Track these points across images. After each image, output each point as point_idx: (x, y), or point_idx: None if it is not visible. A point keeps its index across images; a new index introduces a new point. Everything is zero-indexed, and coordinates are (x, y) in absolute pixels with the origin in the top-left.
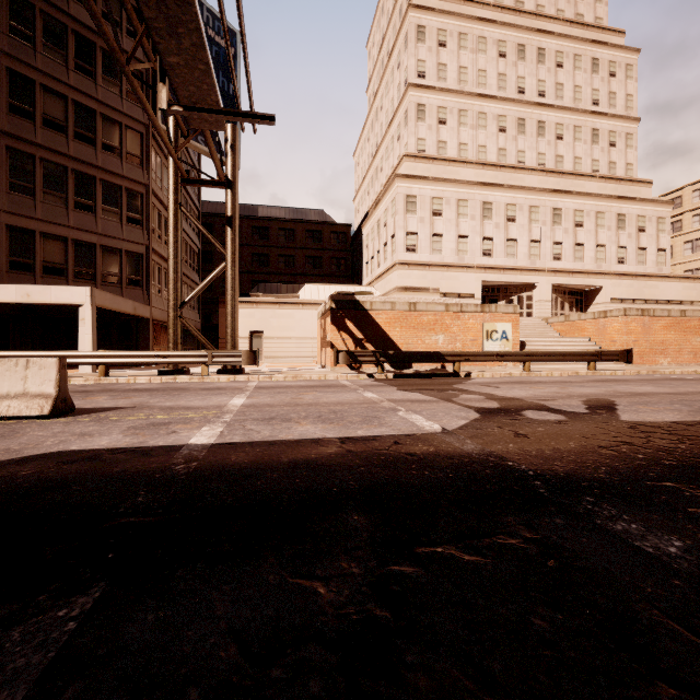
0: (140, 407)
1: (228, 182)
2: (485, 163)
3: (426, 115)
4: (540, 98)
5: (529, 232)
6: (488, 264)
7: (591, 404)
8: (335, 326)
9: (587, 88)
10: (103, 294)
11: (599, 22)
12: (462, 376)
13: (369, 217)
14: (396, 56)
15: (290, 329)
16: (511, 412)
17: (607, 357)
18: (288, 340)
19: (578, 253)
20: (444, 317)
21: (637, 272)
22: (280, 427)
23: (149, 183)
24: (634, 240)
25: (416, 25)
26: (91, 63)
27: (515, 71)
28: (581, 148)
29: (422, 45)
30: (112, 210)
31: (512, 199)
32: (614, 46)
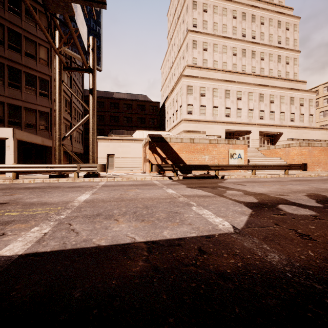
0: (10, 203)
1: (90, 69)
2: (226, 70)
3: (197, 46)
4: (253, 39)
5: (248, 105)
6: (228, 120)
7: (314, 198)
8: (150, 151)
9: (275, 35)
10: (21, 132)
11: (281, 3)
12: (219, 178)
13: (168, 97)
14: (182, 17)
15: (128, 153)
16: (271, 207)
17: (294, 167)
18: (127, 159)
19: (271, 116)
20: (208, 146)
21: (299, 126)
22: (100, 226)
23: (52, 75)
24: (298, 110)
25: (192, 1)
26: (18, 8)
27: (241, 25)
28: (272, 64)
29: (195, 11)
30: (30, 88)
31: (239, 88)
32: (288, 15)
